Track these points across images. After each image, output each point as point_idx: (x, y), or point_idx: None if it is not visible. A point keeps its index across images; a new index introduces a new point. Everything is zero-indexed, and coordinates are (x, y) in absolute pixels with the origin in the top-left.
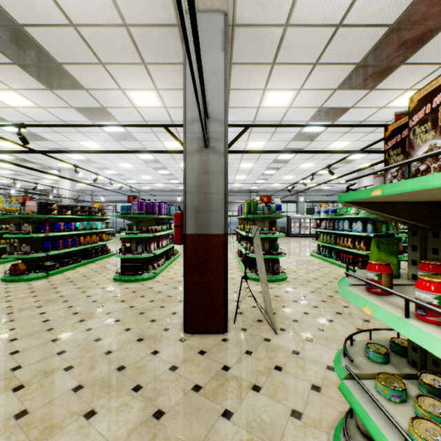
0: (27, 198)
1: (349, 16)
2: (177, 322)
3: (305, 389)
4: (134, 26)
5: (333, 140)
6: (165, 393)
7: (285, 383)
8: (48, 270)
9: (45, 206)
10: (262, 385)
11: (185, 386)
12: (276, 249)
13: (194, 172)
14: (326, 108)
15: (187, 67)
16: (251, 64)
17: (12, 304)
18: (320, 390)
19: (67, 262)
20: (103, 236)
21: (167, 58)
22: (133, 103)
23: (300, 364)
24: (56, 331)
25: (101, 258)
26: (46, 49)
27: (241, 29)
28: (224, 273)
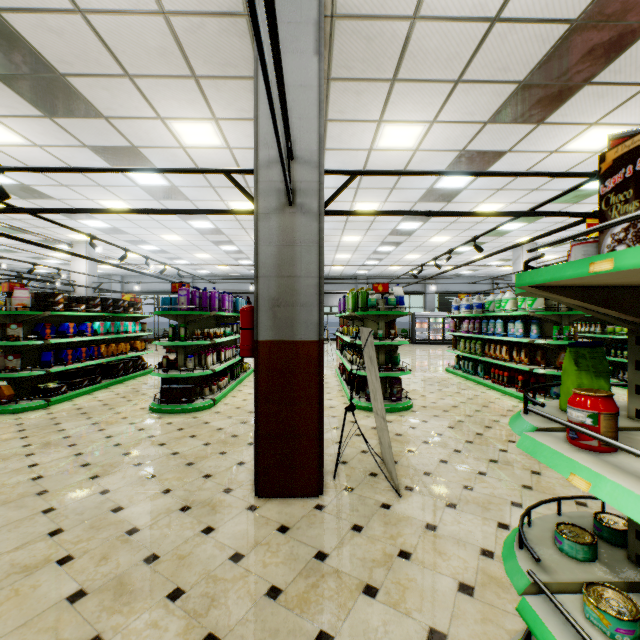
0: (15, 285)
1: (511, 4)
2: (245, 477)
3: (449, 591)
4: (176, 14)
5: (479, 201)
6: (222, 602)
7: (417, 581)
8: (49, 396)
9: (44, 298)
10: (380, 585)
11: (255, 590)
12: (397, 363)
13: (272, 244)
14: (472, 152)
15: (261, 79)
16: (359, 80)
17: None
18: (472, 592)
19: (80, 383)
20: (137, 344)
21: (230, 69)
22: (179, 140)
23: (439, 546)
24: (51, 496)
25: (133, 376)
26: (39, 51)
27: (345, 22)
28: (319, 401)
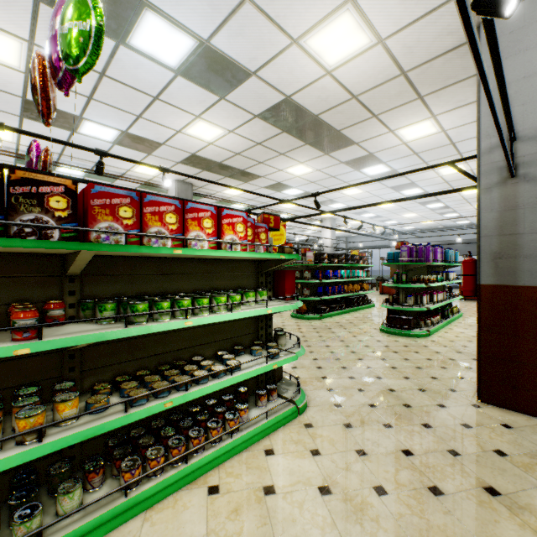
0: (306, 249)
1: None
2: (465, 387)
3: None
4: (411, 70)
5: None
6: (458, 441)
7: None
8: (321, 313)
9: (318, 256)
10: None
11: (483, 445)
12: None
13: (492, 210)
14: None
15: (482, 88)
16: None
17: (304, 335)
18: None
19: (334, 307)
20: (363, 285)
21: (449, 81)
22: (402, 139)
23: None
24: (342, 361)
25: (362, 307)
26: (330, 125)
27: None
28: None
